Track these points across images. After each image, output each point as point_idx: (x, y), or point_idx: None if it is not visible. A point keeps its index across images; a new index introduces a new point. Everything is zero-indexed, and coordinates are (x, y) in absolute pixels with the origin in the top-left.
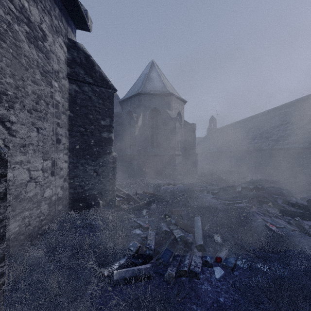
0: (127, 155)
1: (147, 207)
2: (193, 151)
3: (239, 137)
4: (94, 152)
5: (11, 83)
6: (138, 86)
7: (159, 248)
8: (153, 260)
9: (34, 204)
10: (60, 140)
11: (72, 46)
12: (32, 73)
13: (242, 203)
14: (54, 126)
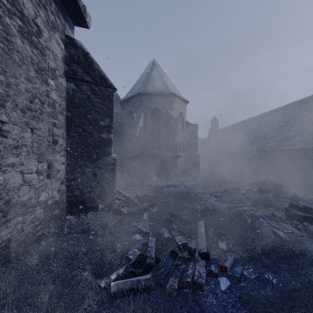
0: (128, 156)
1: (148, 210)
2: (195, 152)
3: (242, 138)
4: (92, 154)
5: (2, 80)
6: (139, 86)
7: (160, 255)
8: (154, 269)
9: (28, 209)
10: (57, 141)
11: (69, 43)
12: (26, 70)
13: (246, 206)
14: (50, 126)
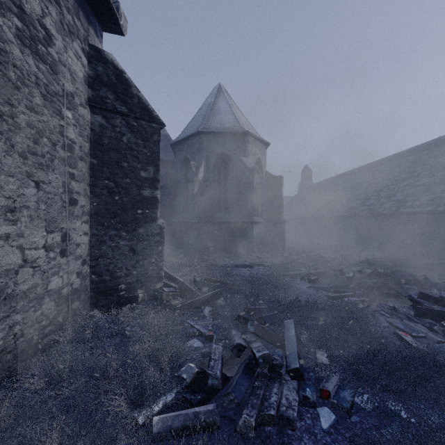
0: (182, 222)
1: (211, 302)
2: (279, 217)
3: (346, 196)
4: (129, 219)
5: None
6: (199, 121)
7: (228, 372)
8: (219, 393)
9: (31, 303)
10: (77, 200)
11: (95, 57)
12: (28, 95)
13: (355, 296)
14: (65, 178)
